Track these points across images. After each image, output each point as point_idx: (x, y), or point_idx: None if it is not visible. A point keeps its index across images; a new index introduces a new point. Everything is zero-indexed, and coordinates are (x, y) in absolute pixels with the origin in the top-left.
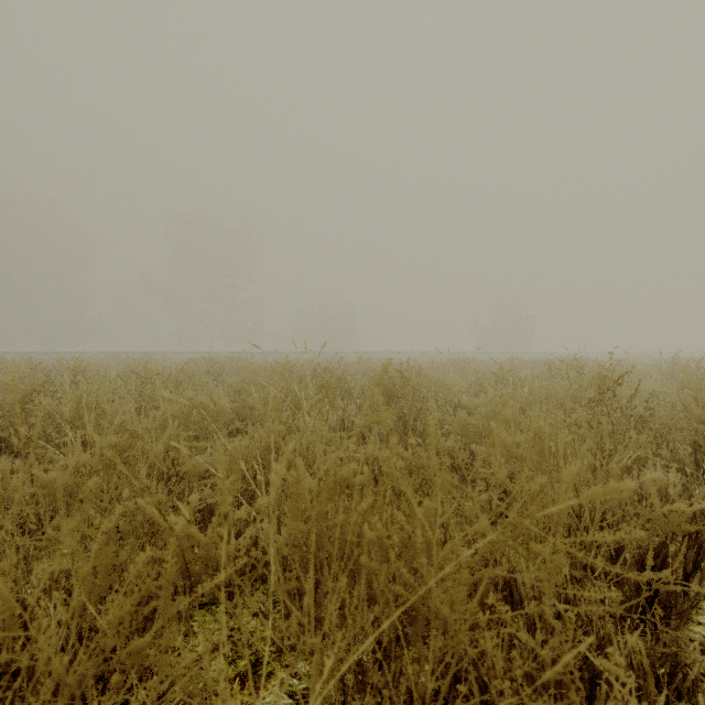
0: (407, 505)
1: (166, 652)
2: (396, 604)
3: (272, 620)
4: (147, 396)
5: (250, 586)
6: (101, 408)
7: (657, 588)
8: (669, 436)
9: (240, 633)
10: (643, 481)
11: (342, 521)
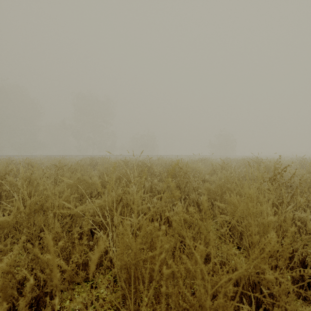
0: (188, 247)
1: (60, 310)
2: (182, 308)
3: (115, 291)
4: (60, 175)
5: (104, 272)
6: (37, 181)
7: (310, 276)
8: (309, 196)
9: (98, 299)
10: (295, 218)
11: (149, 257)
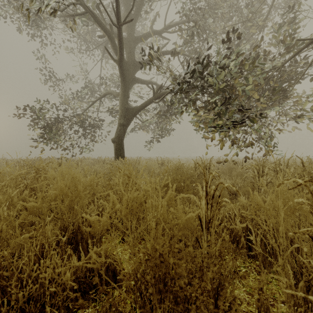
0: None
1: None
2: None
3: None
4: None
5: None
6: None
7: None
8: None
9: None
10: None
11: None
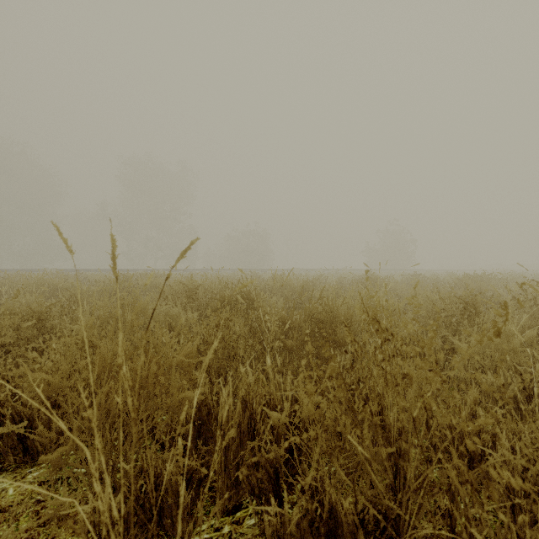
0: None
1: None
2: None
3: None
4: None
5: None
6: None
7: None
8: None
9: None
10: None
11: None
